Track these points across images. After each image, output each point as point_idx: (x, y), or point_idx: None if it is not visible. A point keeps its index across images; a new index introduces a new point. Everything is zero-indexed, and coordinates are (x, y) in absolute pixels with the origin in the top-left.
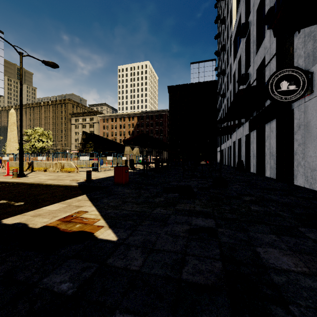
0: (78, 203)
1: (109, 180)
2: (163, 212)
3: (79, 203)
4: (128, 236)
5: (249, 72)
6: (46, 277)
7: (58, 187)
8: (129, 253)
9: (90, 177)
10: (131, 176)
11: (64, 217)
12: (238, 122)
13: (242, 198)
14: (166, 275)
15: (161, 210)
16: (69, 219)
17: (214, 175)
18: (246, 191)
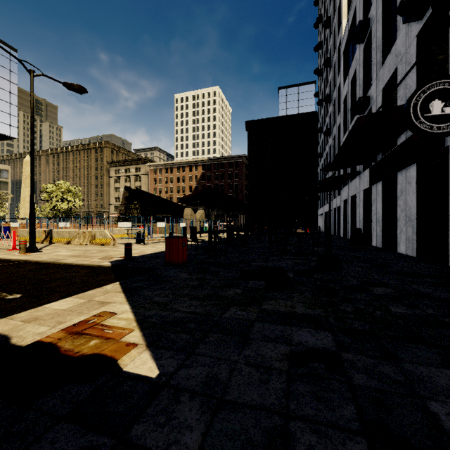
0: (103, 297)
1: (158, 257)
2: (241, 315)
3: (105, 297)
4: (178, 367)
5: (370, 94)
6: None
7: (80, 268)
8: (176, 410)
9: (130, 252)
10: (191, 251)
11: (74, 324)
12: (351, 171)
13: (370, 291)
14: None
15: (238, 311)
16: (81, 328)
17: (316, 250)
18: (374, 278)
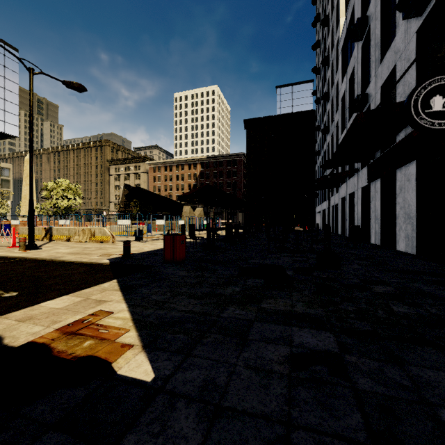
0: (100, 296)
1: (157, 254)
2: (239, 315)
3: (101, 296)
4: (175, 370)
5: (369, 92)
6: None
7: (79, 266)
8: (171, 418)
9: (128, 250)
10: (190, 248)
11: (68, 324)
12: (349, 169)
13: (371, 289)
14: None
15: (237, 311)
16: (76, 327)
17: (315, 247)
18: (374, 276)
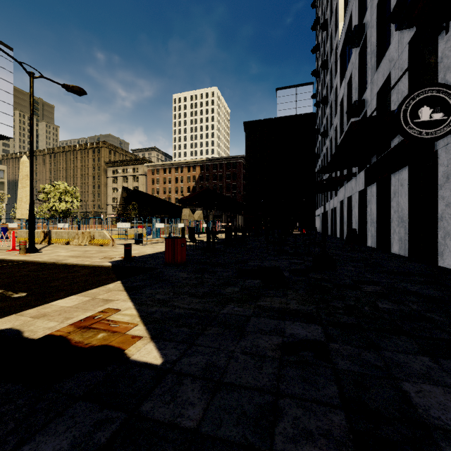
0: (106, 296)
1: (157, 257)
2: (238, 311)
3: (108, 296)
4: (181, 356)
5: (365, 98)
6: (29, 441)
7: (82, 268)
8: (180, 390)
9: (130, 253)
10: (190, 251)
11: (81, 320)
12: (347, 172)
13: (361, 289)
14: (246, 440)
15: (235, 308)
16: (88, 323)
17: (312, 250)
18: (365, 277)
